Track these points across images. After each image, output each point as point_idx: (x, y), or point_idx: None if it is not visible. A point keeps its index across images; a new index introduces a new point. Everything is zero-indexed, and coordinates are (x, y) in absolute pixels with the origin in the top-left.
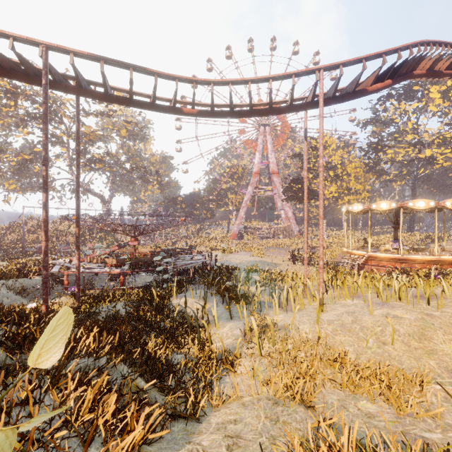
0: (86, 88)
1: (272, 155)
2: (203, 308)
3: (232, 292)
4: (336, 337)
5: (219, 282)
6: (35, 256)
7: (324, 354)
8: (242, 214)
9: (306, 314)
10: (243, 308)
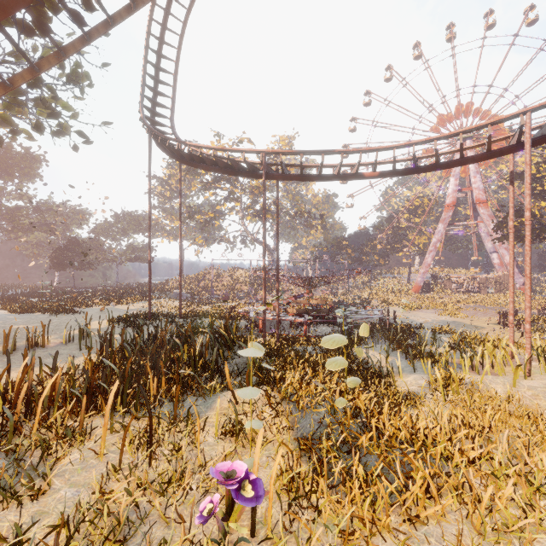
0: (286, 174)
1: (477, 177)
2: (387, 357)
3: (416, 350)
4: (535, 401)
5: (401, 339)
6: (222, 303)
7: (514, 410)
8: (429, 260)
9: (501, 377)
10: (428, 365)
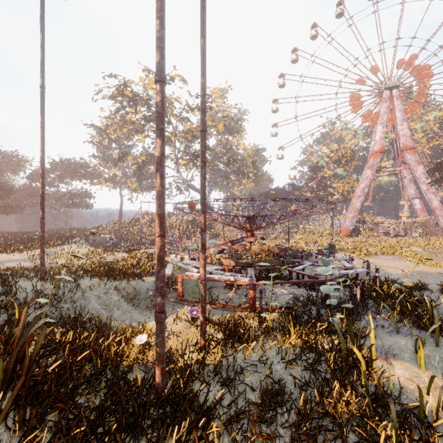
0: None
1: (404, 125)
2: None
3: None
4: None
5: None
6: (149, 248)
7: None
8: (357, 205)
9: None
10: None
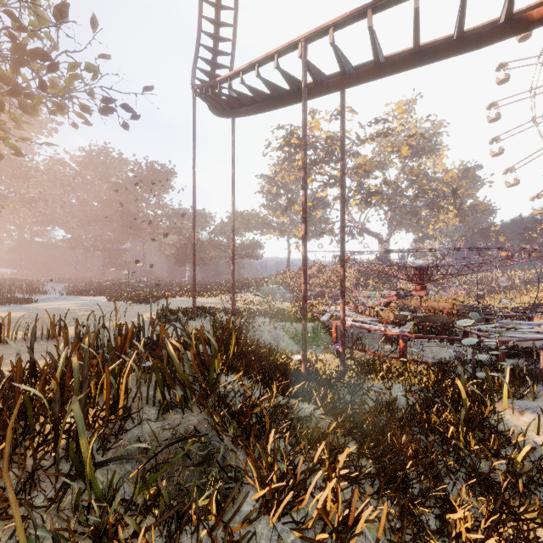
0: (350, 73)
1: None
2: None
3: None
4: None
5: None
6: (315, 300)
7: None
8: None
9: None
10: None
